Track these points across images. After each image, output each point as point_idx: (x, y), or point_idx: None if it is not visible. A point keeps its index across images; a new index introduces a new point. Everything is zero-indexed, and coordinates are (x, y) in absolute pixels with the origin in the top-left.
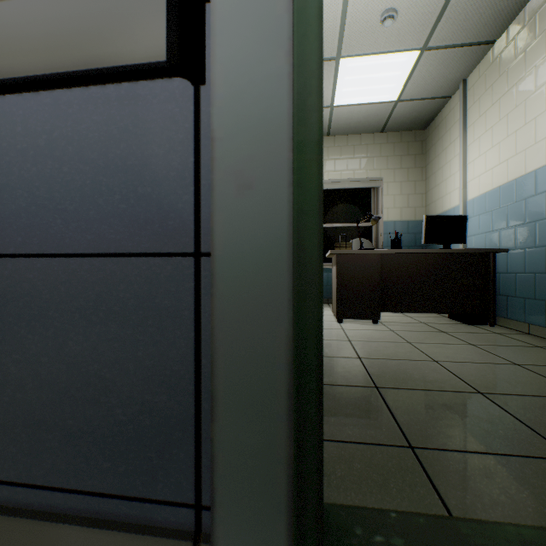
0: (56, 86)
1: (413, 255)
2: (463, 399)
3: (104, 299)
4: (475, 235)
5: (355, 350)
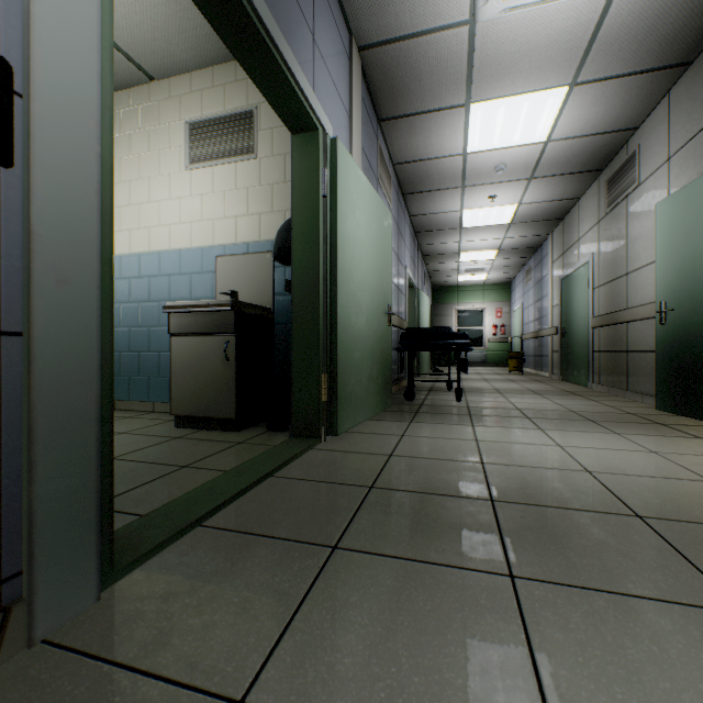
0: None
1: None
2: None
3: None
4: None
5: None
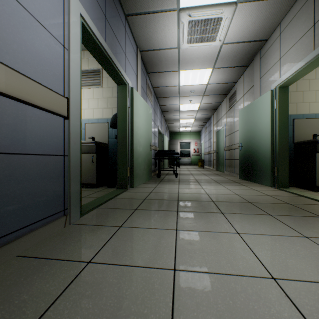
0: (42, 110)
1: None
2: None
3: (46, 166)
4: None
5: None
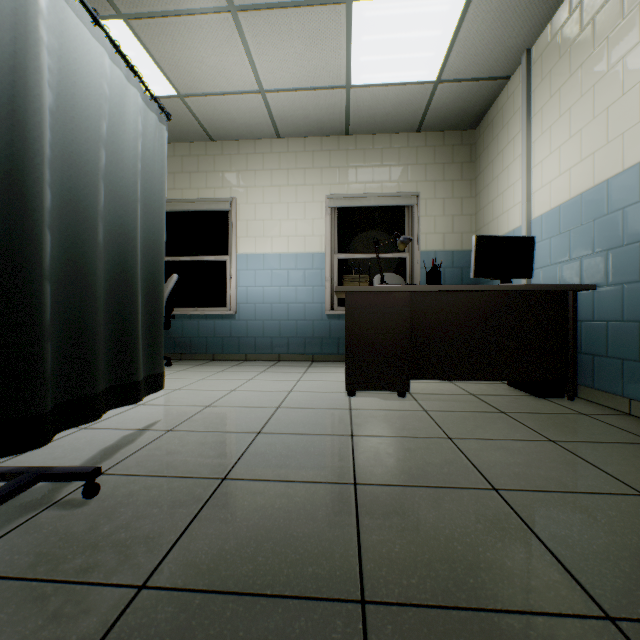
0: None
1: (458, 294)
2: None
3: None
4: (544, 267)
5: (354, 460)
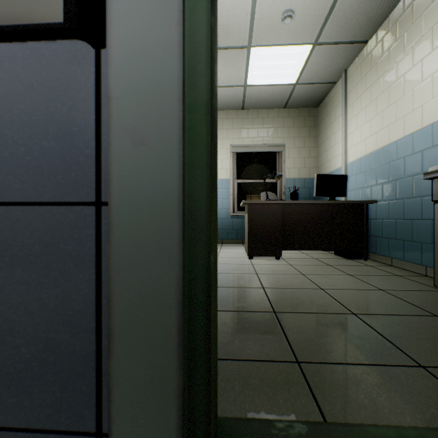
0: None
1: (307, 205)
2: (341, 319)
3: (9, 244)
4: (353, 190)
5: (260, 281)
